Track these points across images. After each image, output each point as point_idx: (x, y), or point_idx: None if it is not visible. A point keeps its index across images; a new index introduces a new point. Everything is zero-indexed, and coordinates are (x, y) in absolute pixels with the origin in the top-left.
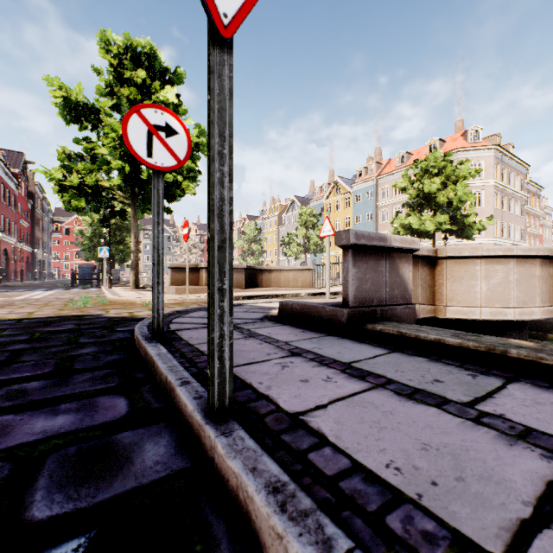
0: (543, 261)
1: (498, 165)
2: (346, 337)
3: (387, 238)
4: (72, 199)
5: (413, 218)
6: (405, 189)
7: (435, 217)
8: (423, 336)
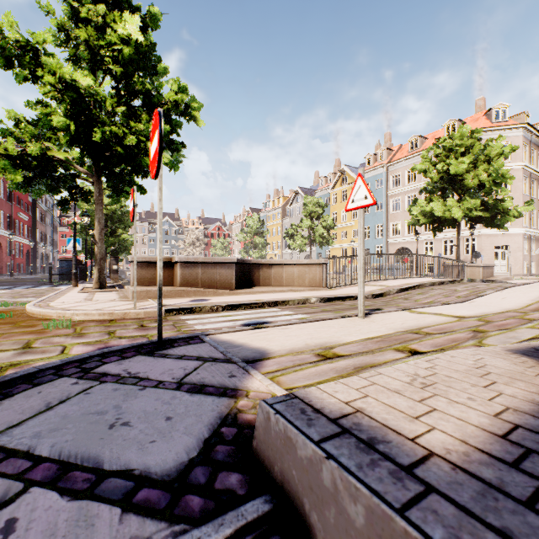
0: None
1: (526, 146)
2: None
3: None
4: (5, 171)
5: (436, 204)
6: (426, 172)
7: (463, 202)
8: None
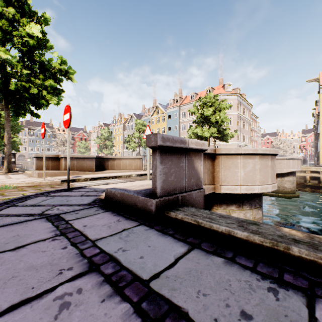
0: (272, 157)
1: (239, 104)
2: (154, 226)
3: (186, 141)
4: None
5: (199, 129)
6: (195, 113)
7: (210, 129)
8: (216, 227)
